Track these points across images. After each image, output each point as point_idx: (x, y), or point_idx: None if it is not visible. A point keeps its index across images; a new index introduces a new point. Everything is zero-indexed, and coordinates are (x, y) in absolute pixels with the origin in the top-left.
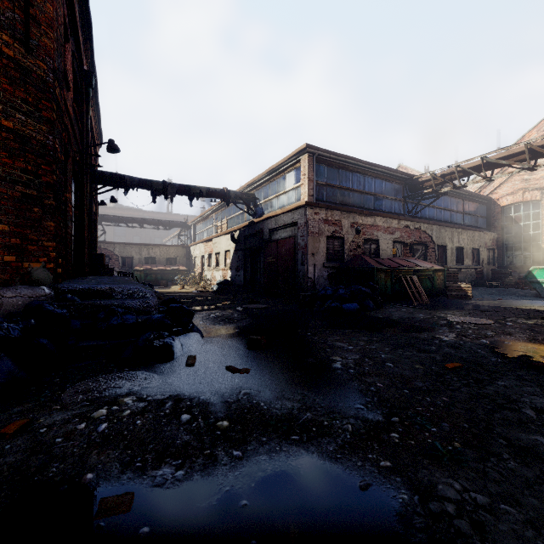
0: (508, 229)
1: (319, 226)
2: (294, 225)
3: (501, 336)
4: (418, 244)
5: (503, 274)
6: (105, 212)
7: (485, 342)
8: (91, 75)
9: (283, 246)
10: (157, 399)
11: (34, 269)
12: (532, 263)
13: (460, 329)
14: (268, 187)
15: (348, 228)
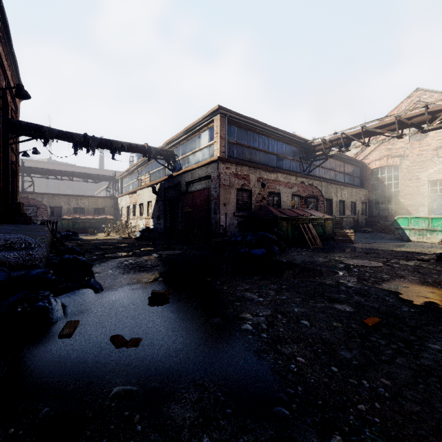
0: (376, 187)
1: (230, 179)
2: (208, 178)
3: (396, 279)
4: (311, 197)
5: (373, 222)
6: (38, 166)
7: (385, 286)
8: None
9: (198, 197)
10: None
11: None
12: (393, 213)
13: (357, 272)
14: (185, 145)
15: (255, 182)
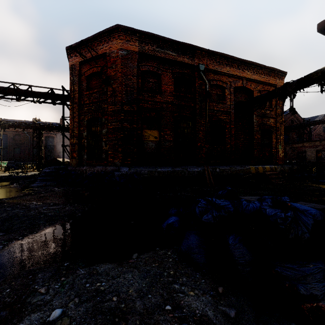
0: None
1: None
2: None
3: None
4: None
5: None
6: None
7: None
8: (199, 66)
9: None
10: (56, 190)
11: (116, 162)
12: None
13: None
14: None
15: None
